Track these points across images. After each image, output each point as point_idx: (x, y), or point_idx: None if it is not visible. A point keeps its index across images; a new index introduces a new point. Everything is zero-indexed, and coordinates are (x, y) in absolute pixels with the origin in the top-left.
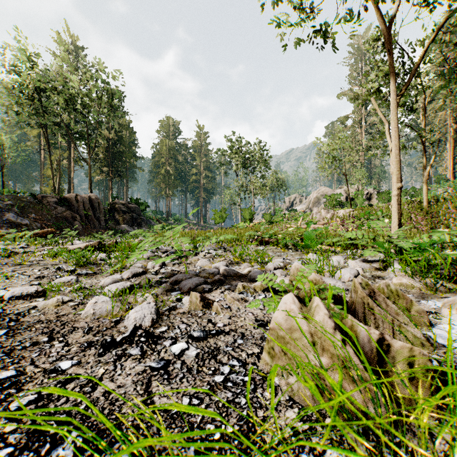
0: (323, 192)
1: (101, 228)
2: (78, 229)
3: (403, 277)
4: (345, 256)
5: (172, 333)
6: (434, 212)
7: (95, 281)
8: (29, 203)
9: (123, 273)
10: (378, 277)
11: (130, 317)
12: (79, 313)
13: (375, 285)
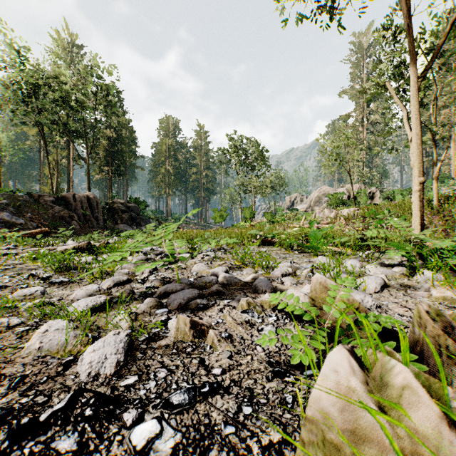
0: (324, 191)
1: (99, 228)
2: (76, 229)
3: (443, 288)
4: (359, 259)
5: (142, 391)
6: (448, 211)
7: (67, 293)
8: (25, 202)
9: (103, 281)
10: (408, 287)
11: (84, 359)
12: (23, 345)
13: (442, 312)
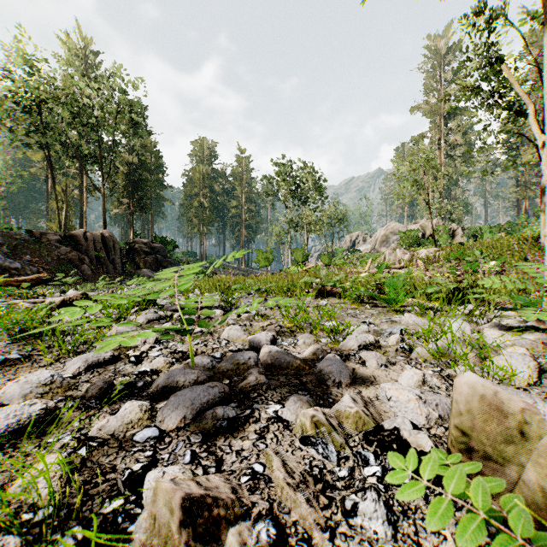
0: (392, 228)
1: (116, 274)
2: (87, 274)
3: None
4: (462, 318)
5: None
6: None
7: None
8: (24, 242)
9: (69, 361)
10: None
11: None
12: None
13: None
